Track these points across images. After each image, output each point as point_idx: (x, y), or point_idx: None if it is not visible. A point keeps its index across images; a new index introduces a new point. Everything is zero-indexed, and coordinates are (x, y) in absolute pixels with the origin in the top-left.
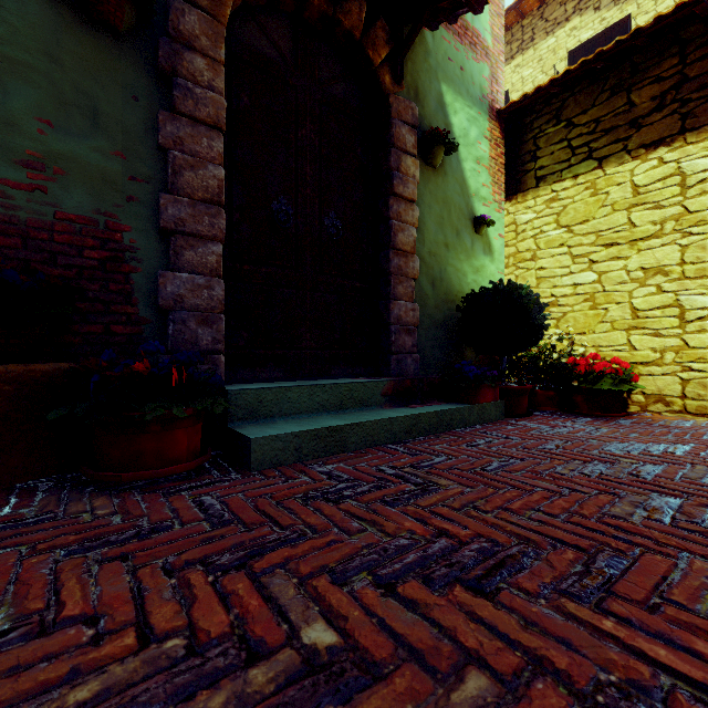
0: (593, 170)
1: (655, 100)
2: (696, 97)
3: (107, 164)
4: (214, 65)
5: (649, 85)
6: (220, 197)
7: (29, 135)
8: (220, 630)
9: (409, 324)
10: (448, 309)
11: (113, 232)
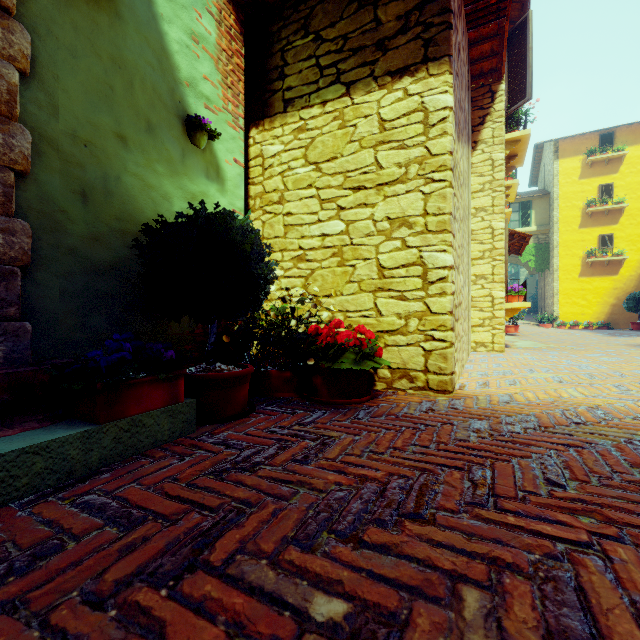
0: (341, 97)
1: (400, 19)
2: (438, 22)
3: None
4: None
5: (395, 1)
6: None
7: None
8: None
9: None
10: (127, 245)
11: None
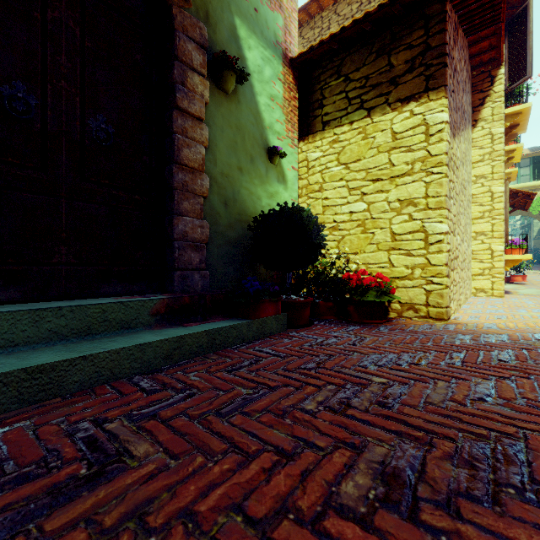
0: (364, 118)
1: (408, 63)
2: (436, 63)
3: None
4: None
5: (404, 51)
6: None
7: None
8: None
9: (197, 241)
10: (242, 228)
11: None
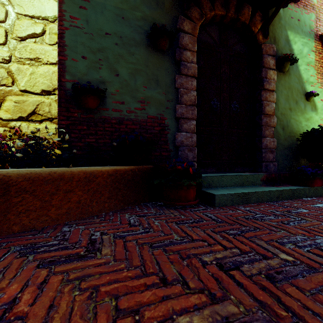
0: None
1: None
2: None
3: (160, 97)
4: (193, 53)
5: None
6: (195, 103)
7: (141, 92)
8: (247, 249)
9: (271, 148)
10: (291, 140)
11: (162, 120)
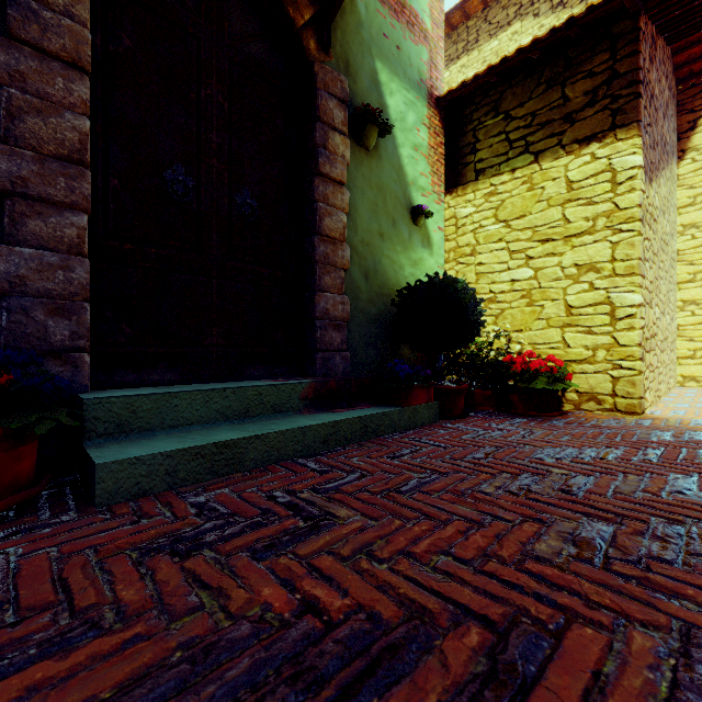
0: (530, 165)
1: (588, 95)
2: (625, 94)
3: None
4: None
5: (583, 80)
6: (83, 155)
7: None
8: None
9: (338, 319)
10: (383, 303)
11: None
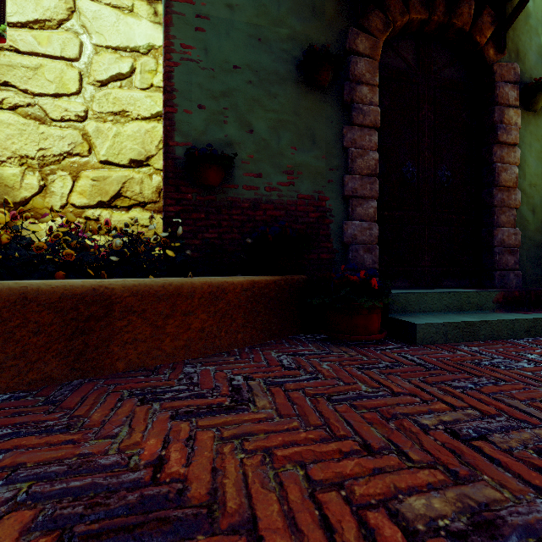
0: None
1: None
2: None
3: (319, 164)
4: (372, 89)
5: None
6: (376, 171)
7: (287, 157)
8: (492, 412)
9: (511, 246)
10: None
11: (321, 202)
